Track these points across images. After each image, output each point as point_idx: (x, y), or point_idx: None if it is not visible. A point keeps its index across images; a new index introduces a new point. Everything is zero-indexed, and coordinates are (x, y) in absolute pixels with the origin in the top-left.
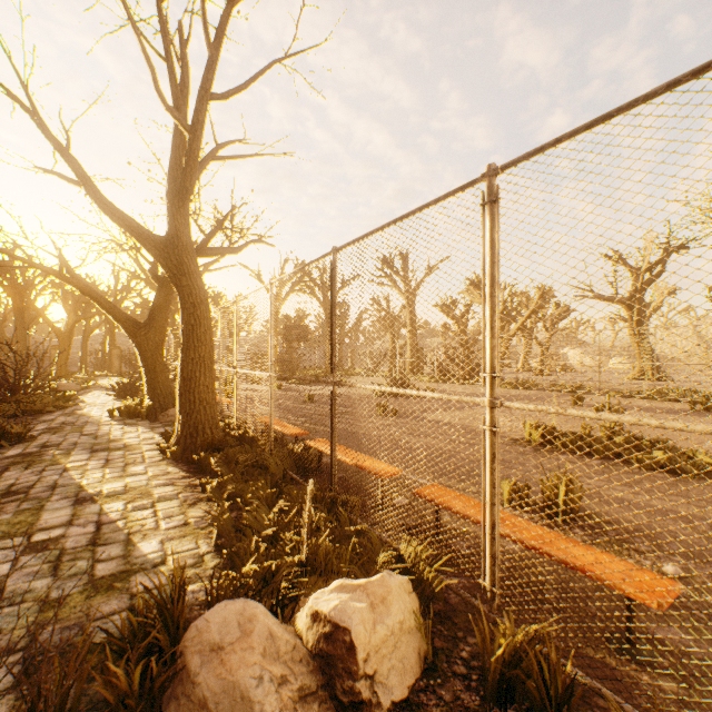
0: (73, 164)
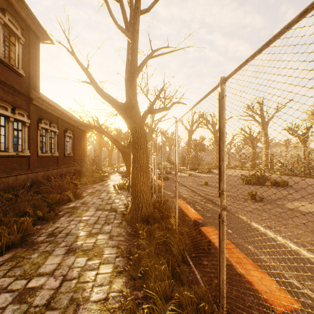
0: (88, 74)
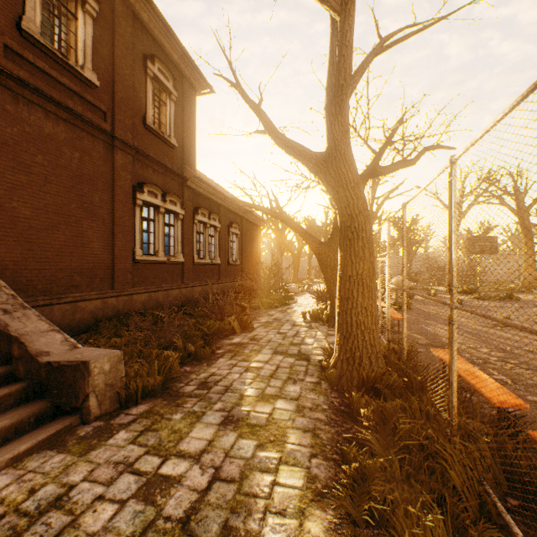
0: (260, 114)
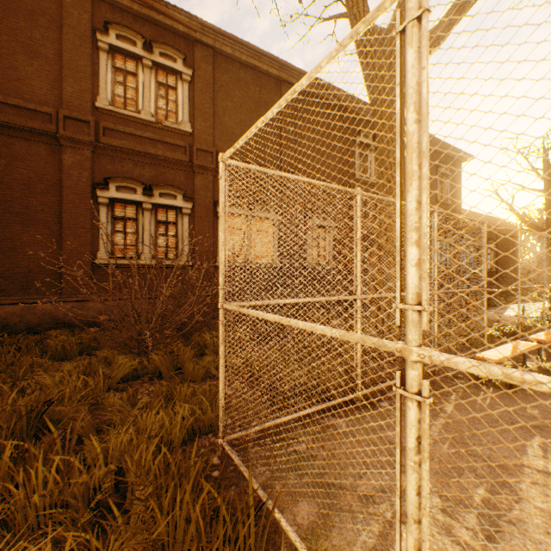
0: (511, 210)
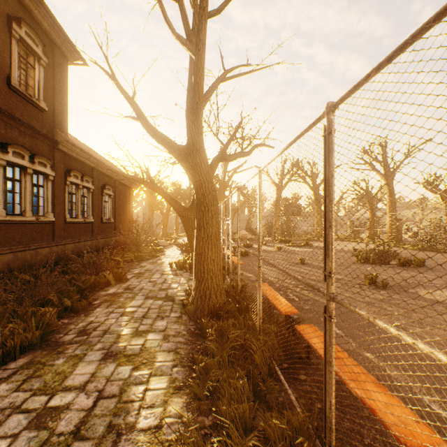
0: (134, 106)
